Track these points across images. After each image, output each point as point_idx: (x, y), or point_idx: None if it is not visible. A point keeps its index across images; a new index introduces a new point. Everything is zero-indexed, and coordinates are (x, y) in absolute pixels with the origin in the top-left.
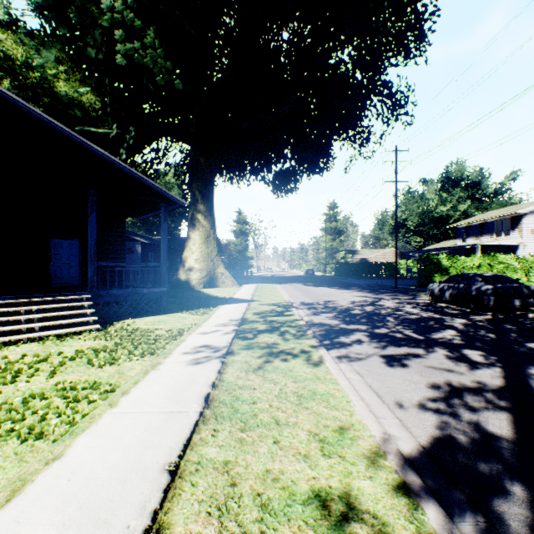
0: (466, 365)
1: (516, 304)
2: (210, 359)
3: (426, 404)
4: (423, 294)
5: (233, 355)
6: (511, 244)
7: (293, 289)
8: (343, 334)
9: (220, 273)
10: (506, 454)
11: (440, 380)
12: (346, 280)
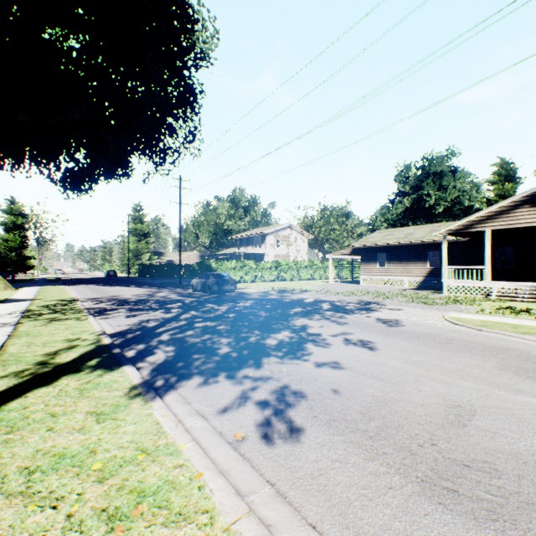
0: (166, 313)
1: (227, 289)
2: (4, 326)
3: (131, 324)
4: None
5: (23, 324)
6: (261, 253)
7: (85, 290)
8: (112, 310)
9: None
10: (145, 328)
11: (147, 318)
12: (147, 280)
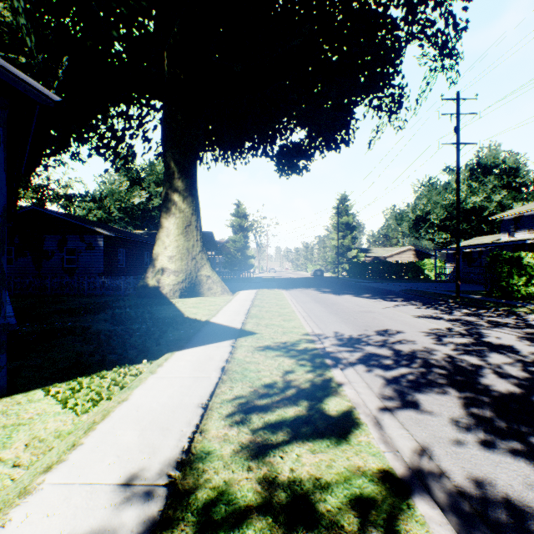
0: None
1: None
2: None
3: None
4: (527, 312)
5: None
6: None
7: (308, 300)
8: None
9: (205, 276)
10: None
11: None
12: (368, 284)
